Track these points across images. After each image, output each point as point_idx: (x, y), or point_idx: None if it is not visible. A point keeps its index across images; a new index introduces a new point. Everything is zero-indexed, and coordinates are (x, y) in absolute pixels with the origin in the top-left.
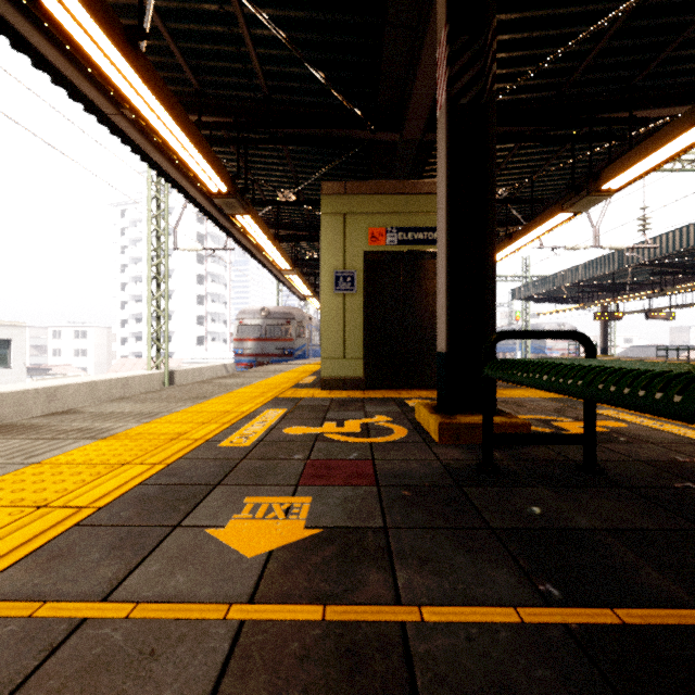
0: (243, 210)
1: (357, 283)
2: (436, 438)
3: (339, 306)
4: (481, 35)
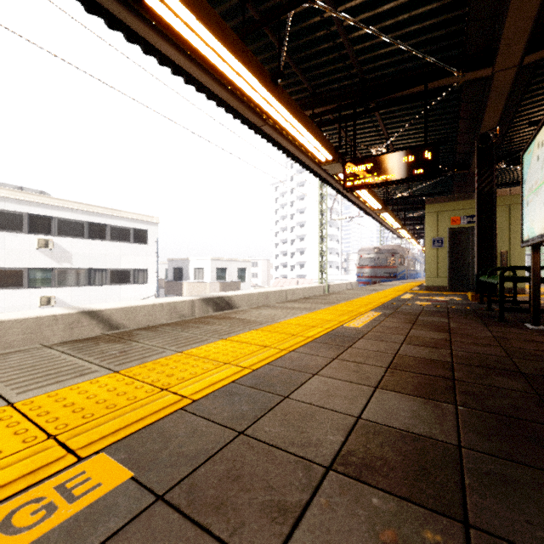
0: (385, 212)
1: (444, 243)
2: (470, 299)
3: (434, 254)
4: (492, 167)
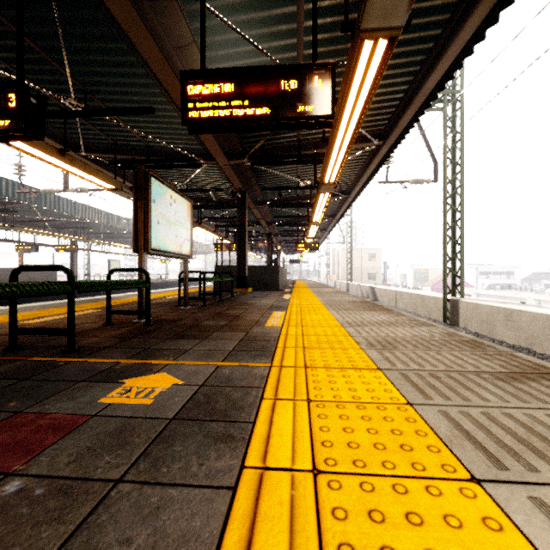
0: None
1: None
2: None
3: None
4: None
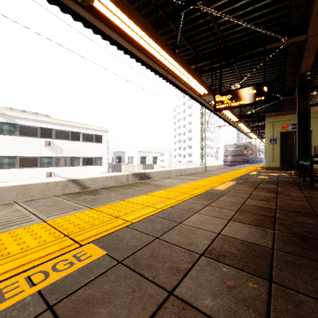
0: (240, 123)
1: (277, 141)
2: (293, 175)
3: (271, 147)
4: (307, 94)
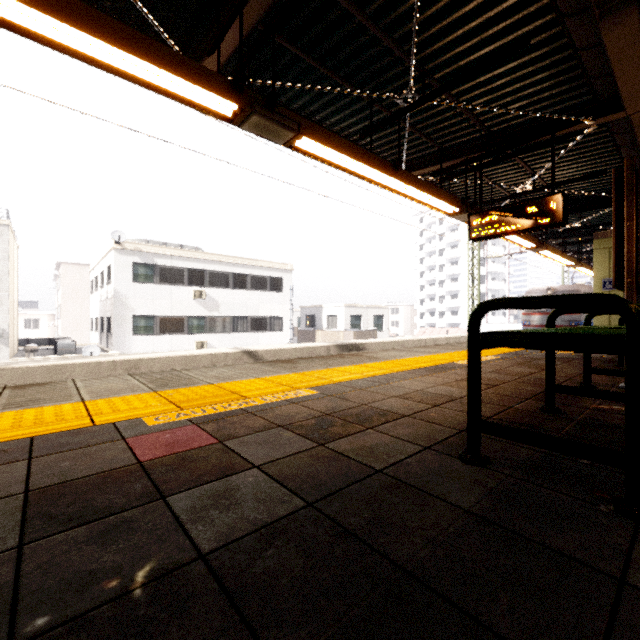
0: (543, 250)
1: None
2: None
3: None
4: None
